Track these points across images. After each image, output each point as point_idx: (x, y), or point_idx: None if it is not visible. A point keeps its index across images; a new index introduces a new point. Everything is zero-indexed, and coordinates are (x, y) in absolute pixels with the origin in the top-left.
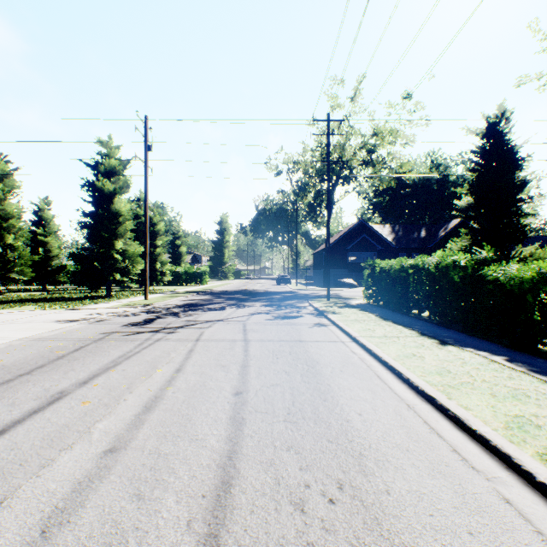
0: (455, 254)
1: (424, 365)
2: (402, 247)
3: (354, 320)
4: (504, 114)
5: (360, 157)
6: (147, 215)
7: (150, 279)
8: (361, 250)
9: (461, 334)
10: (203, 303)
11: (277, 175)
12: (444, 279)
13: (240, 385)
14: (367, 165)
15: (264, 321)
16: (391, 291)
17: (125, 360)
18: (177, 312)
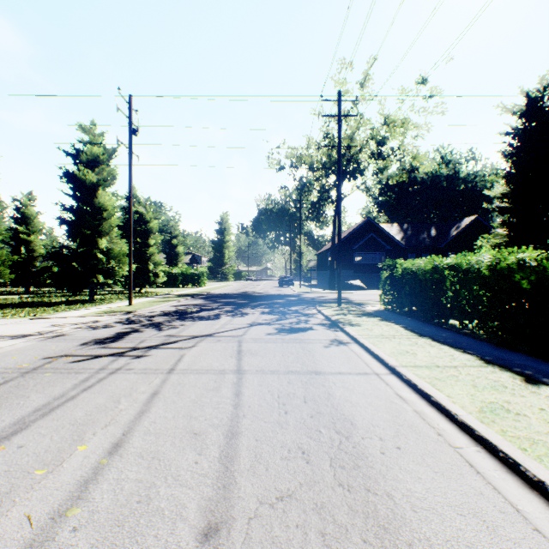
0: (521, 250)
1: (544, 438)
2: (411, 247)
3: (381, 336)
4: (548, 87)
5: (368, 150)
6: (132, 209)
7: (142, 281)
8: (369, 250)
9: (540, 361)
10: (195, 310)
11: (279, 170)
12: (505, 284)
13: (218, 497)
14: (376, 158)
15: (265, 337)
16: (420, 296)
17: (39, 418)
18: (160, 322)
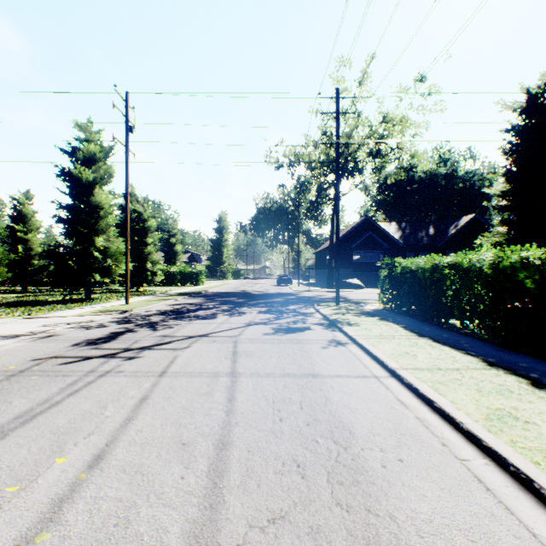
0: (525, 248)
1: None
2: (409, 245)
3: (380, 337)
4: None
5: (367, 148)
6: (128, 207)
7: (140, 280)
8: (367, 249)
9: (545, 364)
10: (192, 309)
11: (277, 169)
12: (508, 283)
13: (203, 519)
14: (374, 156)
15: (262, 337)
16: (419, 295)
17: (19, 426)
18: (155, 322)
